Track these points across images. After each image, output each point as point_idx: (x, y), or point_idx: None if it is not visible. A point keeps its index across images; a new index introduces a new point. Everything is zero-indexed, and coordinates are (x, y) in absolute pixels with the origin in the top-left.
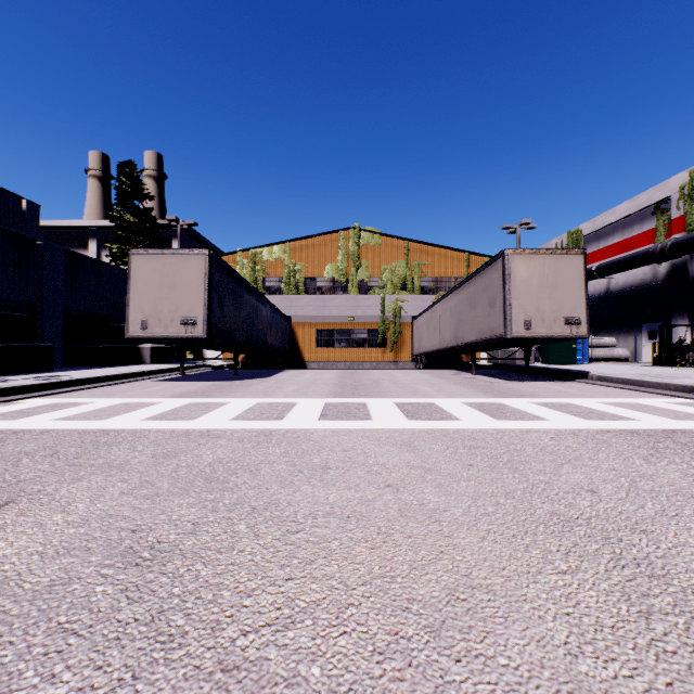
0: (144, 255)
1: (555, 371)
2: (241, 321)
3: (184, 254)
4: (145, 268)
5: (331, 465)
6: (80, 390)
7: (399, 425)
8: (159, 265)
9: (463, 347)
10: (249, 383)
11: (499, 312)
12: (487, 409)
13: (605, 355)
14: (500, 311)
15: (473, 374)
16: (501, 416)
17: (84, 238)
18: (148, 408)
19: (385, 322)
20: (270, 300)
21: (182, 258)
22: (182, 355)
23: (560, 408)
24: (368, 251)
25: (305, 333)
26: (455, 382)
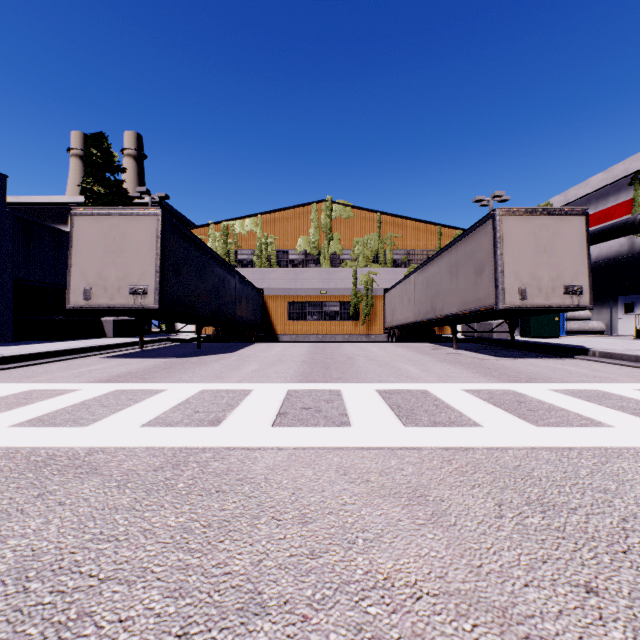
0: (88, 215)
1: (545, 346)
2: (204, 292)
3: (134, 214)
4: (89, 230)
5: (266, 592)
6: (0, 371)
7: (393, 438)
8: (105, 226)
9: (440, 320)
10: (207, 360)
11: (488, 280)
12: (504, 402)
13: (580, 327)
14: (490, 279)
15: (454, 349)
16: (535, 418)
17: (64, 214)
18: (48, 400)
19: (357, 295)
20: (242, 273)
21: (131, 219)
22: (141, 328)
23: (600, 400)
24: (340, 223)
25: (277, 306)
26: (440, 358)
